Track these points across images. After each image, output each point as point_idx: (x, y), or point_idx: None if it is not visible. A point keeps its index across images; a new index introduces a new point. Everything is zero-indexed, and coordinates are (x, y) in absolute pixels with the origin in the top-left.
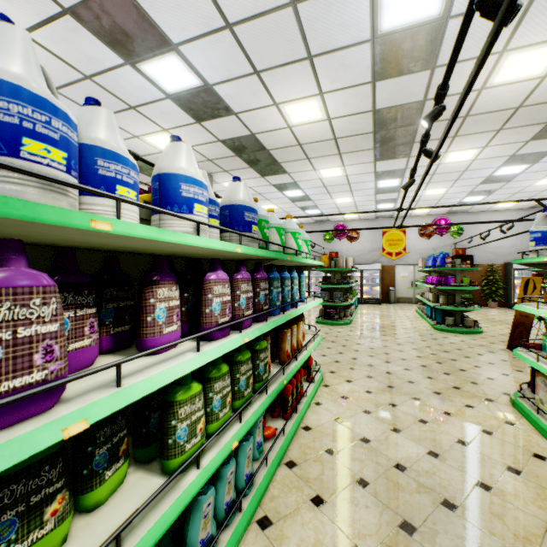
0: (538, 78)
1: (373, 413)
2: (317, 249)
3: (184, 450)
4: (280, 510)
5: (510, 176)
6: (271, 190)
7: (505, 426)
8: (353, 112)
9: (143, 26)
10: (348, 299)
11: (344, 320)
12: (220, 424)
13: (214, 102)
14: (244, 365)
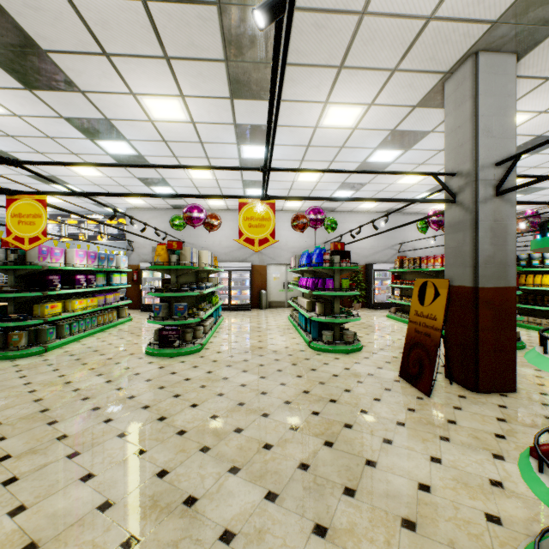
0: None
1: None
2: None
3: None
4: None
5: (382, 166)
6: (69, 131)
7: None
8: None
9: None
10: (199, 312)
11: (192, 345)
12: None
13: None
14: None
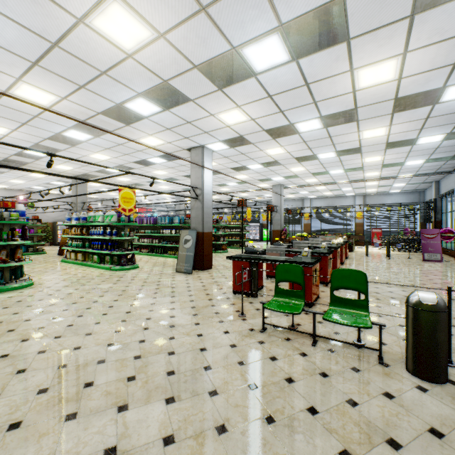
0: (68, 170)
1: (24, 269)
2: None
3: None
4: None
5: (58, 184)
6: None
7: (61, 264)
8: None
9: None
10: None
11: None
12: None
13: None
14: None
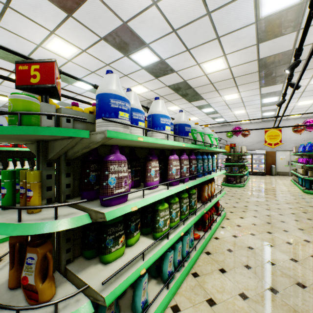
0: None
1: (256, 235)
2: (222, 142)
3: (162, 230)
4: (203, 271)
5: None
6: (194, 109)
7: None
8: (244, 62)
9: (133, 38)
10: (242, 172)
11: (240, 184)
12: (175, 224)
13: (165, 68)
14: (185, 199)
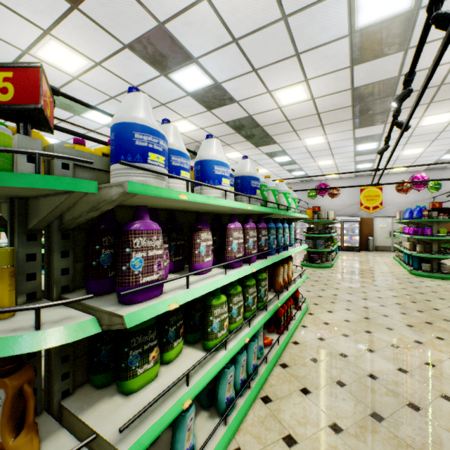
0: None
1: (351, 336)
2: (302, 205)
3: (217, 337)
4: (277, 393)
5: None
6: (263, 157)
7: None
8: (333, 91)
9: (174, 49)
10: (329, 246)
11: (326, 263)
12: (236, 325)
13: (222, 95)
14: (251, 288)
